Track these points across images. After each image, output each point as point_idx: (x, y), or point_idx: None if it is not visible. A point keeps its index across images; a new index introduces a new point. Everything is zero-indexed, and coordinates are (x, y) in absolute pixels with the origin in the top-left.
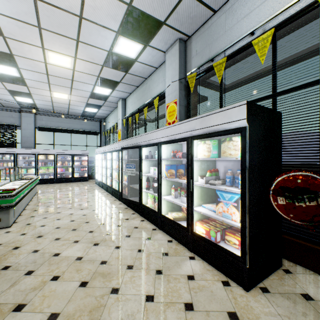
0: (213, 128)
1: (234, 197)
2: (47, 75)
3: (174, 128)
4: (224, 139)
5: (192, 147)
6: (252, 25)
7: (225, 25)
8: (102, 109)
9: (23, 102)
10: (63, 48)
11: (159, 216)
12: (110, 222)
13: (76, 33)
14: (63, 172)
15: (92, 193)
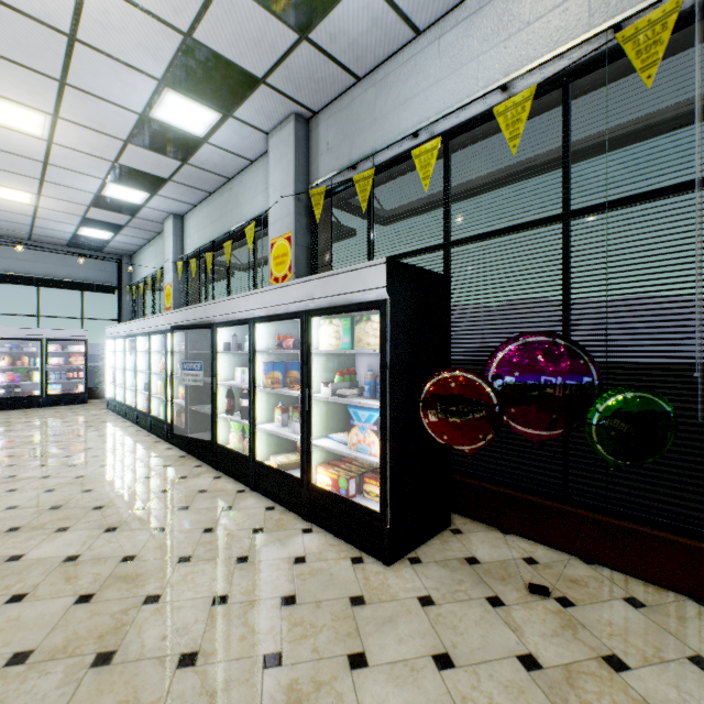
0: (341, 298)
1: (373, 416)
2: None
3: (279, 292)
4: (360, 318)
5: (310, 330)
6: (415, 121)
7: (376, 109)
8: (125, 233)
9: None
10: (22, 92)
11: (252, 465)
12: (144, 487)
13: (60, 67)
14: (17, 382)
15: (99, 430)
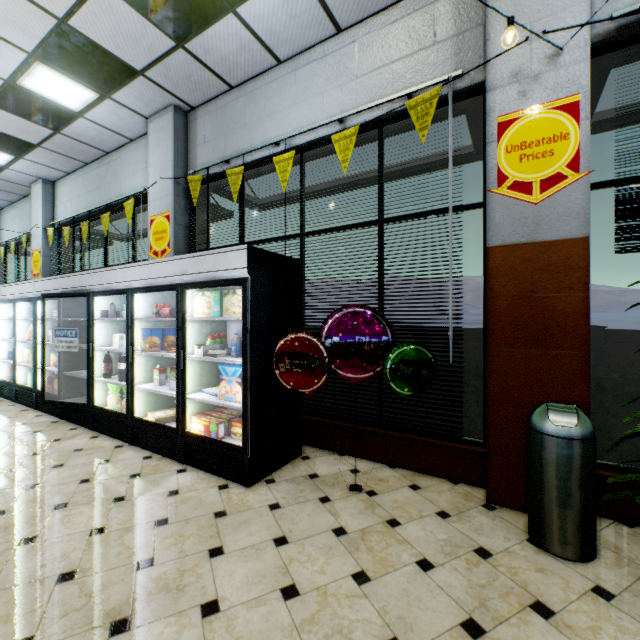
0: (211, 274)
1: (238, 371)
2: None
3: (157, 267)
4: (228, 291)
5: (185, 301)
6: (277, 132)
7: (246, 116)
8: None
9: None
10: None
11: (130, 421)
12: (11, 452)
13: None
14: None
15: None
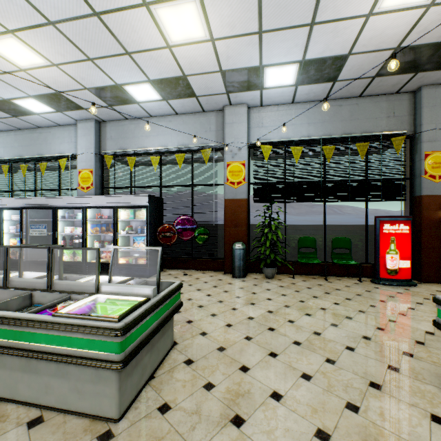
0: (132, 204)
1: (143, 238)
2: None
3: (102, 198)
4: (138, 210)
5: (118, 213)
6: (150, 144)
7: (135, 133)
8: None
9: None
10: None
11: (85, 264)
12: None
13: None
14: None
15: None
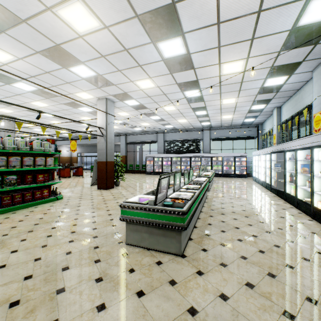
0: None
1: None
2: (220, 109)
3: (303, 140)
4: None
5: (313, 153)
6: None
7: None
8: (259, 117)
9: (205, 124)
10: (231, 96)
11: (295, 199)
12: (259, 199)
13: (239, 88)
14: (227, 169)
15: (249, 185)
